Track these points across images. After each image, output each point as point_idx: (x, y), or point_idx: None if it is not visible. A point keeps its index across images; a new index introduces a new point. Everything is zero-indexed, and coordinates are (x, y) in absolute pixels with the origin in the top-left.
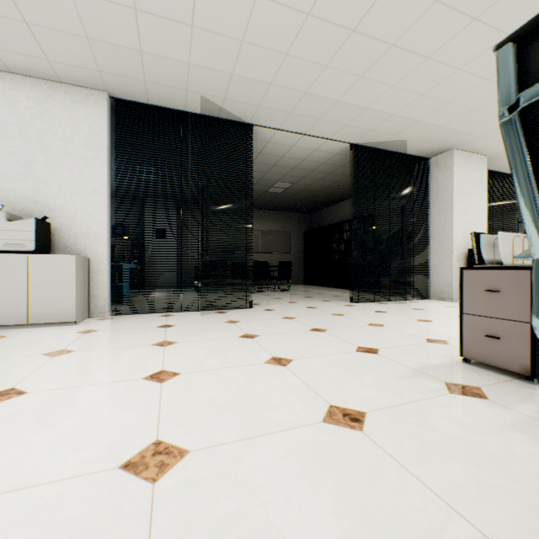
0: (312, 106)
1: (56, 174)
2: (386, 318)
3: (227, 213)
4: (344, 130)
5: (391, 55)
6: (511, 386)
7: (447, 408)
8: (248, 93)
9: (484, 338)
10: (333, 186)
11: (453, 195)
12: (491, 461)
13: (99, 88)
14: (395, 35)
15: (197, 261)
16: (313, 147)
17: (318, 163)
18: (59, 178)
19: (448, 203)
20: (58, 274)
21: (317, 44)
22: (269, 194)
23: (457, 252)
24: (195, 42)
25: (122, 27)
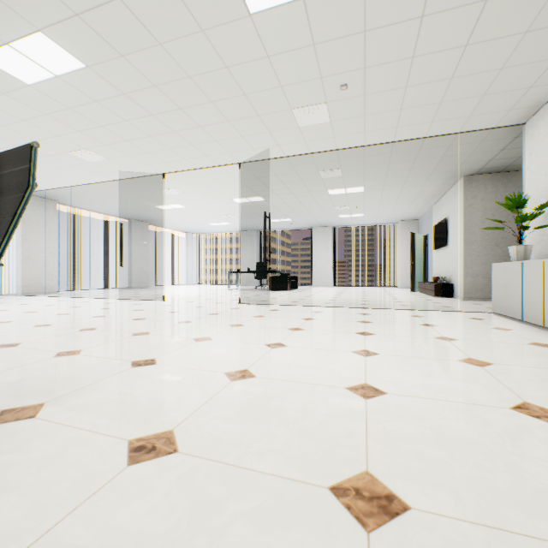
0: None
1: None
2: None
3: None
4: None
5: None
6: None
7: None
8: None
9: None
10: None
11: None
12: None
13: None
14: None
15: None
16: None
17: None
18: None
19: None
20: None
21: None
22: None
23: None
24: None
25: None
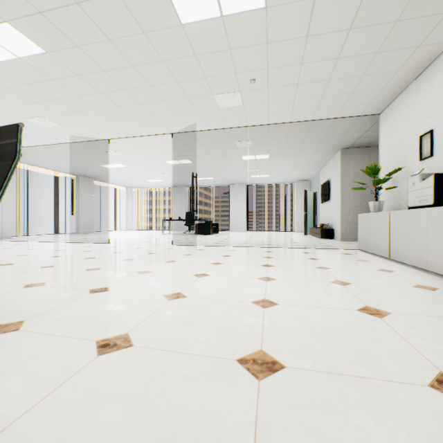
0: None
1: None
2: None
3: None
4: None
5: None
6: None
7: None
8: None
9: None
10: None
11: None
12: None
13: None
14: None
15: None
16: None
17: None
18: None
19: None
20: None
21: None
22: None
23: None
24: None
25: None
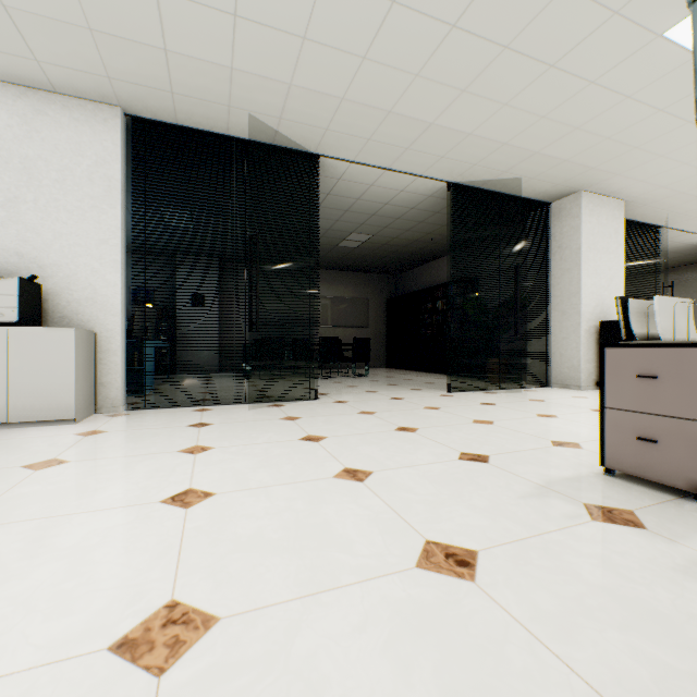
0: (397, 131)
1: (49, 218)
2: (496, 413)
3: (285, 273)
4: (439, 164)
5: (503, 61)
6: (675, 508)
7: (592, 544)
8: (313, 112)
9: (635, 442)
10: (424, 239)
11: (581, 251)
12: (666, 629)
13: (110, 101)
14: (509, 34)
15: (244, 337)
16: (399, 187)
17: (406, 209)
18: (54, 223)
19: (574, 261)
20: (51, 354)
21: (406, 44)
22: (340, 250)
23: (586, 325)
24: (240, 38)
25: (138, 15)
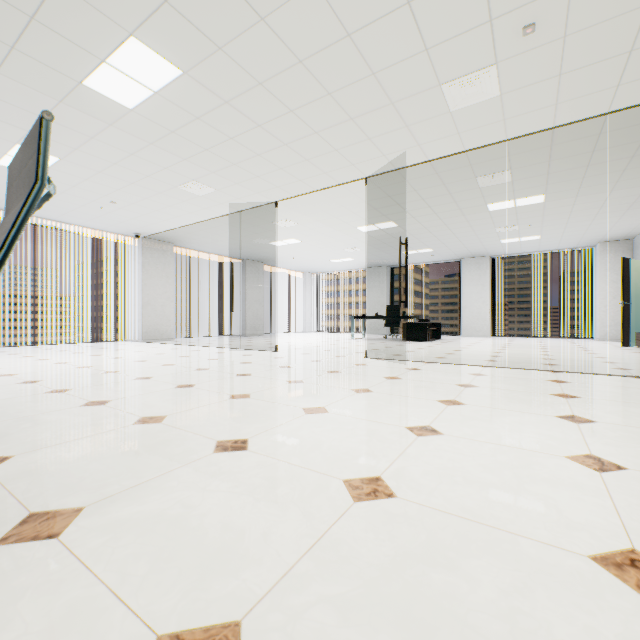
0: None
1: None
2: None
3: None
4: None
5: None
6: None
7: None
8: None
9: None
10: None
11: None
12: None
13: None
14: None
15: None
16: None
17: None
18: None
19: None
20: None
21: None
22: None
23: None
24: None
25: None
